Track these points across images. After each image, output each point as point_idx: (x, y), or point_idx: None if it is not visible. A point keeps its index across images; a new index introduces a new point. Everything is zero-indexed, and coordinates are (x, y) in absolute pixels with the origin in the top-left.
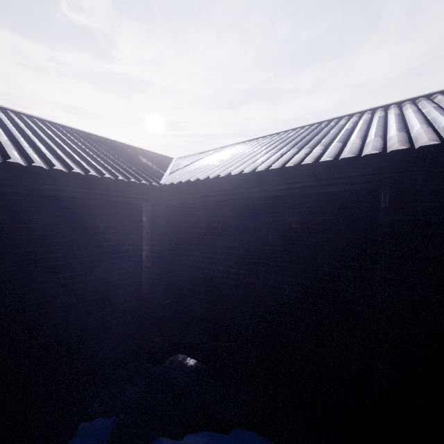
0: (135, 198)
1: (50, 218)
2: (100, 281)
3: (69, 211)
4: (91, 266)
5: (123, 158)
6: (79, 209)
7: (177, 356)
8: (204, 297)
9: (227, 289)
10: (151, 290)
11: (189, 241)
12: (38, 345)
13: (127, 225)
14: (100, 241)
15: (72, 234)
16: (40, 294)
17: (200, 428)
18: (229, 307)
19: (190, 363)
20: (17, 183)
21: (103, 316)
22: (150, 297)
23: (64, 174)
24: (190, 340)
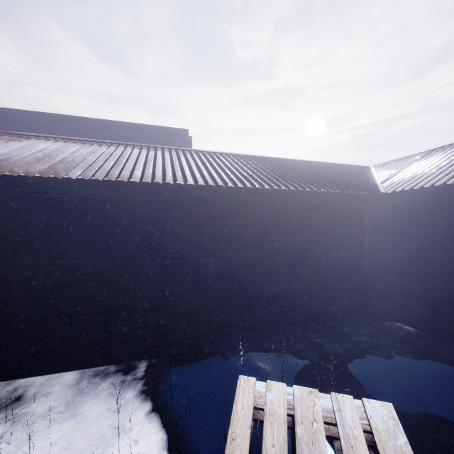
0: (364, 204)
1: (318, 218)
2: (339, 257)
3: (325, 214)
4: (335, 247)
5: (343, 176)
6: (330, 213)
7: (394, 322)
8: (423, 279)
9: (451, 273)
10: (373, 269)
11: (406, 235)
12: (314, 286)
13: (354, 222)
14: (339, 232)
15: (327, 227)
16: (314, 259)
17: (432, 358)
18: (453, 288)
19: (408, 328)
20: (314, 200)
21: (342, 280)
22: (373, 274)
23: (330, 193)
24: (407, 313)
